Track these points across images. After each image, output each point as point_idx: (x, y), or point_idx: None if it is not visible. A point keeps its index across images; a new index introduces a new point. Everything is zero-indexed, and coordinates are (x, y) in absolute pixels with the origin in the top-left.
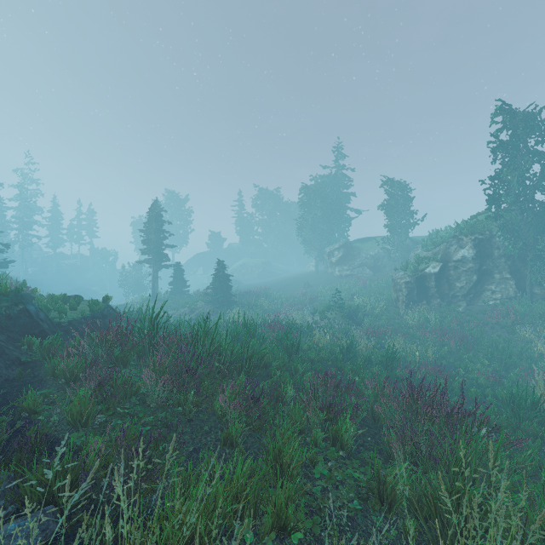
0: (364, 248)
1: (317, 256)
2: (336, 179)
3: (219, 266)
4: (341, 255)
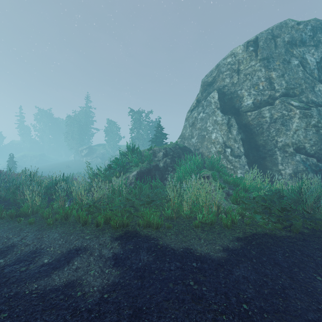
0: (99, 149)
1: (75, 152)
2: (86, 113)
3: (11, 157)
4: (87, 152)
